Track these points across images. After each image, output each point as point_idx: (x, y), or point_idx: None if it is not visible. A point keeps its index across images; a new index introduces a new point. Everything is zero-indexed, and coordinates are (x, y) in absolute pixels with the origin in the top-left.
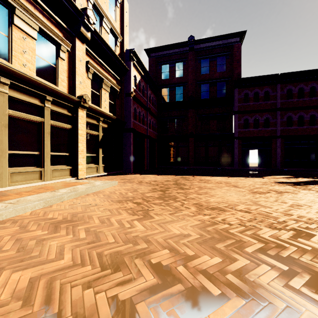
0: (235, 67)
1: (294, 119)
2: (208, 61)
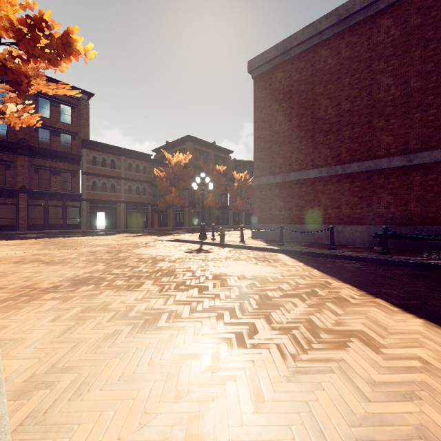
0: (83, 125)
1: (133, 189)
2: (49, 104)
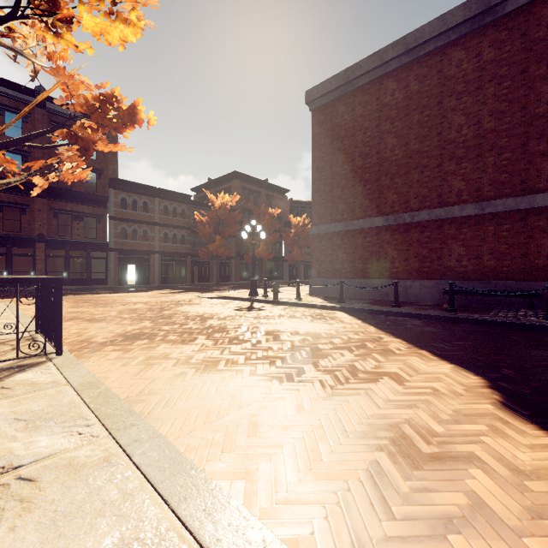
0: (110, 160)
1: (170, 237)
2: None
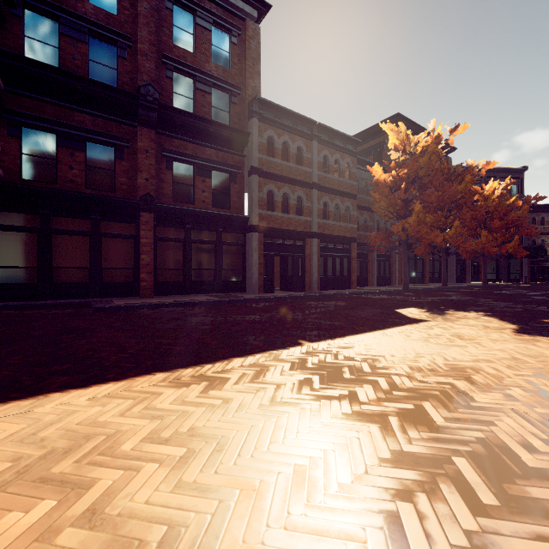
0: (249, 71)
1: (331, 209)
2: (192, 22)
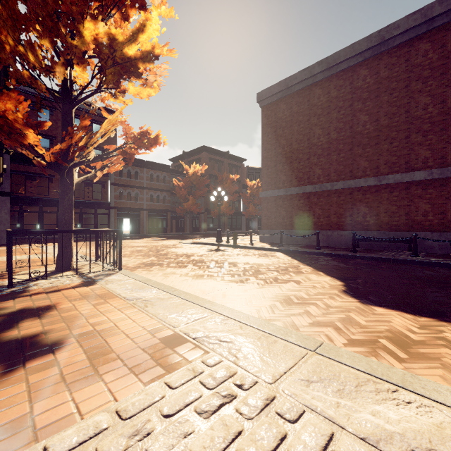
0: (111, 141)
1: (155, 197)
2: None
